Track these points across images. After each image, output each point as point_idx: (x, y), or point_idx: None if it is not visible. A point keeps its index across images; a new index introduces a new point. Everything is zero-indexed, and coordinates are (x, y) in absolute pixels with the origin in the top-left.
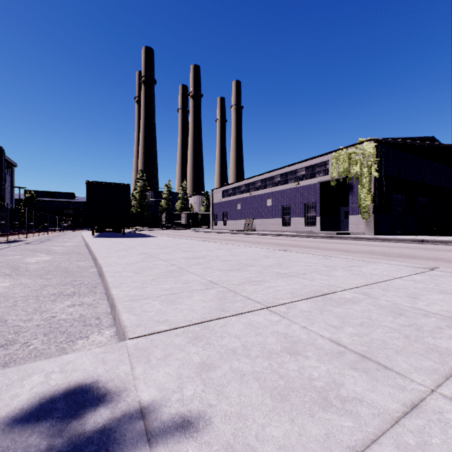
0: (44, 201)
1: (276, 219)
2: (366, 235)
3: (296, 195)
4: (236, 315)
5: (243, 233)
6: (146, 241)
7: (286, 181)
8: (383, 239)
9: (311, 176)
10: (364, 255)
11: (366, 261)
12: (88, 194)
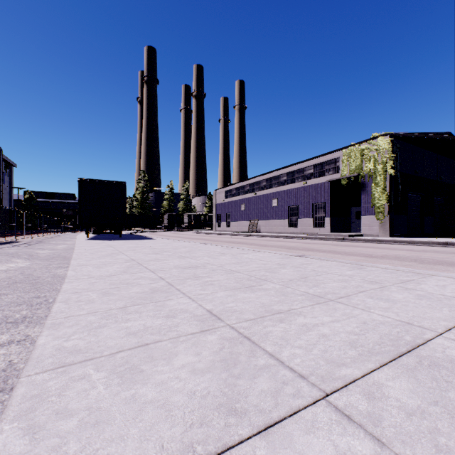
0: (43, 202)
1: (282, 221)
2: (381, 237)
3: (304, 194)
4: (265, 430)
5: (247, 235)
6: (141, 244)
7: (293, 180)
8: (401, 242)
9: (319, 175)
10: (393, 261)
11: (415, 273)
12: (80, 193)
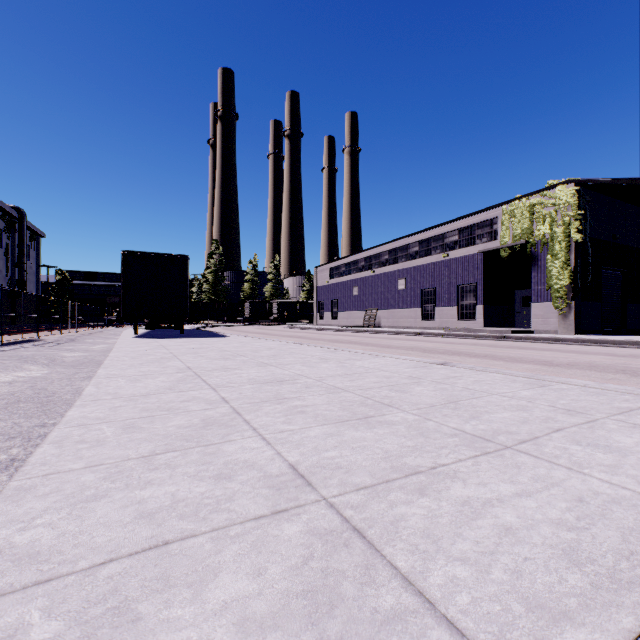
0: (81, 285)
1: (412, 310)
2: (561, 334)
3: (445, 272)
4: None
5: (362, 330)
6: (208, 343)
7: (428, 251)
8: (594, 342)
9: (467, 243)
10: (587, 372)
11: (638, 395)
12: (125, 271)
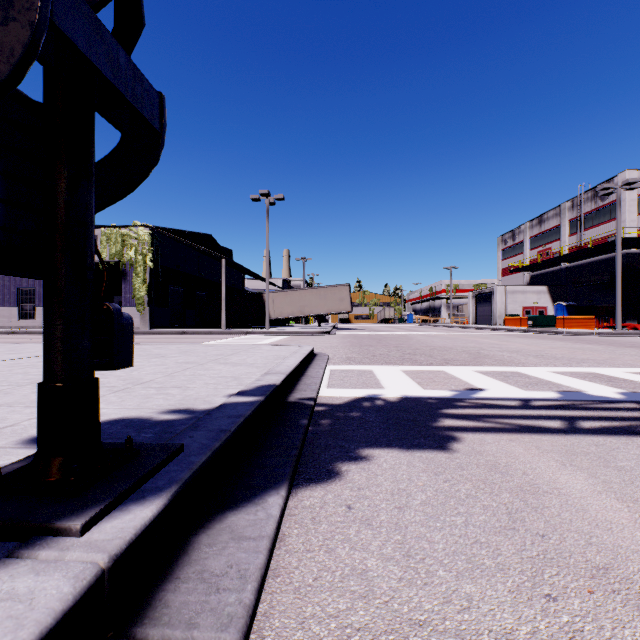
0: None
1: (6, 309)
2: (142, 329)
3: None
4: None
5: None
6: None
7: None
8: (154, 333)
9: None
10: None
11: None
12: None
